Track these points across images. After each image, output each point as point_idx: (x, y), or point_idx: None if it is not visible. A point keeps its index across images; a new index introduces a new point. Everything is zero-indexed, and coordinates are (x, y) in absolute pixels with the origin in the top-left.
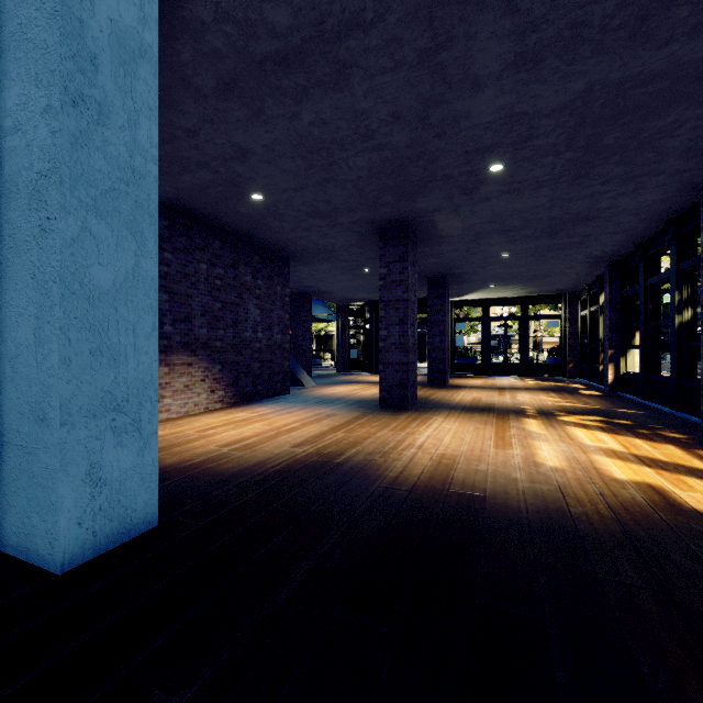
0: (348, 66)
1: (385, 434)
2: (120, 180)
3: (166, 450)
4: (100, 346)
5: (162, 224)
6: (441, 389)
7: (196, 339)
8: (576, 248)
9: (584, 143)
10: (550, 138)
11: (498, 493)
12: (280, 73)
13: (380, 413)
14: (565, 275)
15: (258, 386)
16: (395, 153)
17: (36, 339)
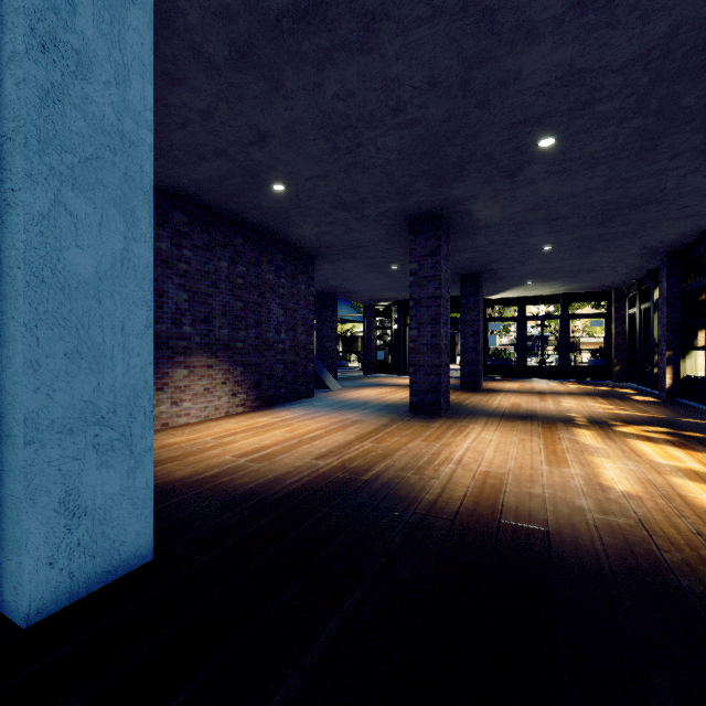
0: (378, 18)
1: (417, 445)
2: (104, 147)
3: (179, 460)
4: (78, 346)
5: (181, 220)
6: (474, 393)
7: (216, 340)
8: (629, 238)
9: (657, 106)
10: (615, 102)
11: (563, 528)
12: (299, 32)
13: (411, 420)
14: (612, 269)
15: (281, 389)
16: (430, 129)
17: (1, 338)
